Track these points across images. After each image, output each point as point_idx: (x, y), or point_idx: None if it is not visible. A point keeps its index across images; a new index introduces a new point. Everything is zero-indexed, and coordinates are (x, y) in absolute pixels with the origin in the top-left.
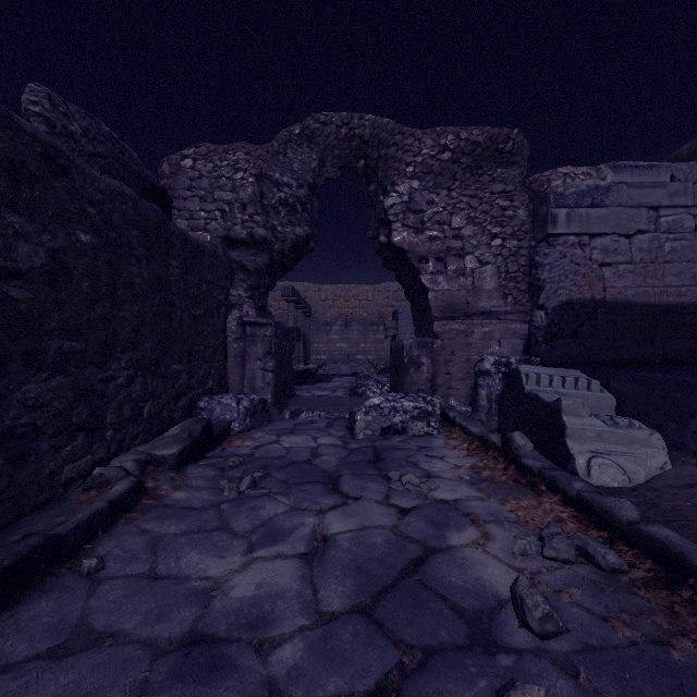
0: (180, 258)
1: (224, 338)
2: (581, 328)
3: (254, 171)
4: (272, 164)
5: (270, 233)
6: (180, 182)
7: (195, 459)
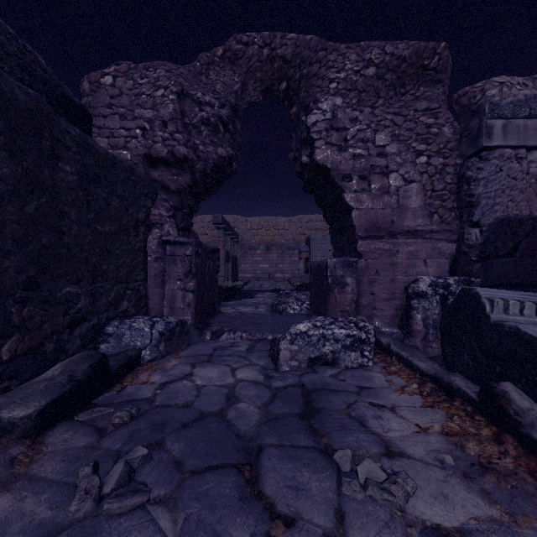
0: (77, 164)
1: (144, 257)
2: (517, 246)
3: (175, 88)
4: (194, 84)
5: (192, 152)
6: (100, 99)
7: (74, 410)
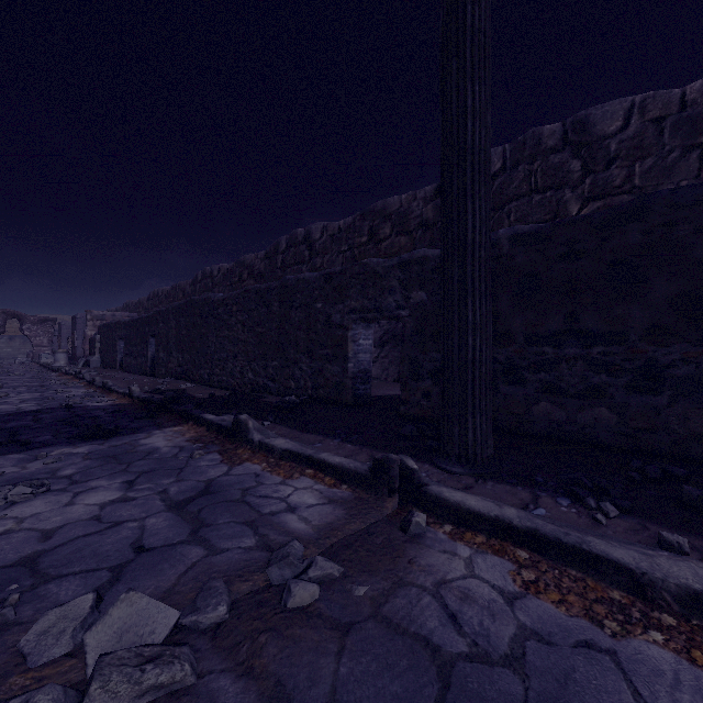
0: None
1: None
2: None
3: None
4: None
5: None
6: None
7: None
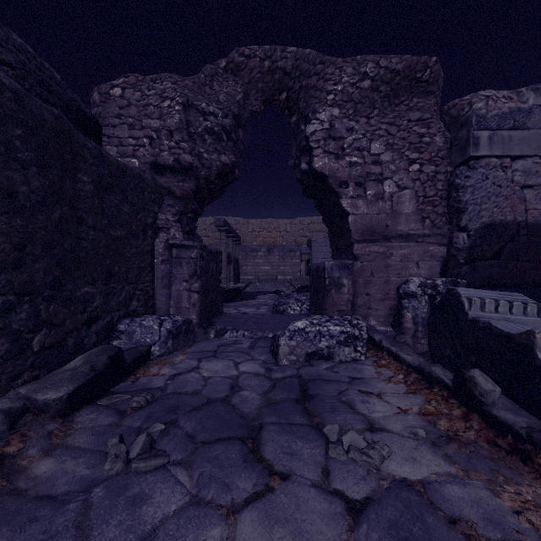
0: (93, 174)
1: (151, 260)
2: (502, 249)
3: (180, 99)
4: (199, 95)
5: (196, 160)
6: (109, 110)
7: (96, 396)
